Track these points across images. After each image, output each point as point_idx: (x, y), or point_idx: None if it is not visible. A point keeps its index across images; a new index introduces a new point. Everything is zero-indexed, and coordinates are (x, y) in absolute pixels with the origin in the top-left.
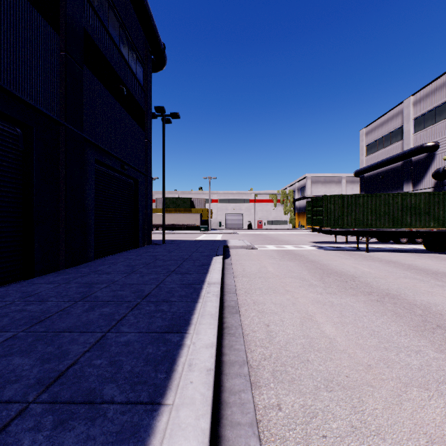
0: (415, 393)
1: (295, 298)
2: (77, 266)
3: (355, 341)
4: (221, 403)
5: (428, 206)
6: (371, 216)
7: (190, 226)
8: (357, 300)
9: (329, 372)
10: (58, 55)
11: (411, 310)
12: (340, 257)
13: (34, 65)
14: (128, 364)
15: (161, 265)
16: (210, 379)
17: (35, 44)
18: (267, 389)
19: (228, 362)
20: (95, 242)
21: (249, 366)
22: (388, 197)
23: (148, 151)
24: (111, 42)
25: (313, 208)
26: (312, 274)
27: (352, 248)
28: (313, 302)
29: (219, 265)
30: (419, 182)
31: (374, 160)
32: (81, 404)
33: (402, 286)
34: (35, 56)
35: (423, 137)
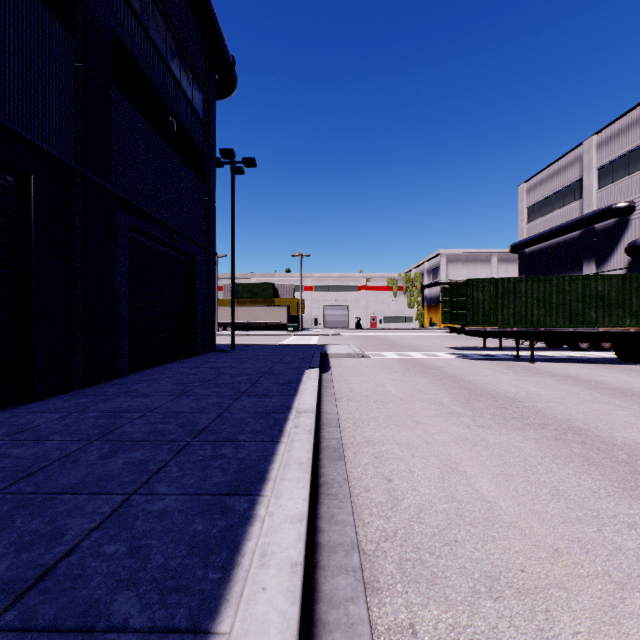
0: (639, 602)
1: (430, 434)
2: (101, 384)
3: (529, 507)
4: (314, 625)
5: (622, 295)
6: (537, 309)
7: (273, 324)
8: (524, 438)
9: (493, 563)
10: (71, 67)
11: (610, 454)
12: (493, 370)
13: (34, 81)
14: (160, 553)
15: (227, 383)
16: (295, 583)
17: (35, 48)
18: (391, 595)
19: (326, 544)
20: (130, 348)
21: (361, 552)
22: (563, 282)
23: (209, 214)
24: (155, 51)
25: (453, 297)
26: (453, 396)
27: (510, 357)
28: (458, 440)
29: (313, 383)
30: (606, 261)
31: (539, 229)
32: (71, 633)
33: (591, 415)
34: (35, 66)
35: (611, 195)
